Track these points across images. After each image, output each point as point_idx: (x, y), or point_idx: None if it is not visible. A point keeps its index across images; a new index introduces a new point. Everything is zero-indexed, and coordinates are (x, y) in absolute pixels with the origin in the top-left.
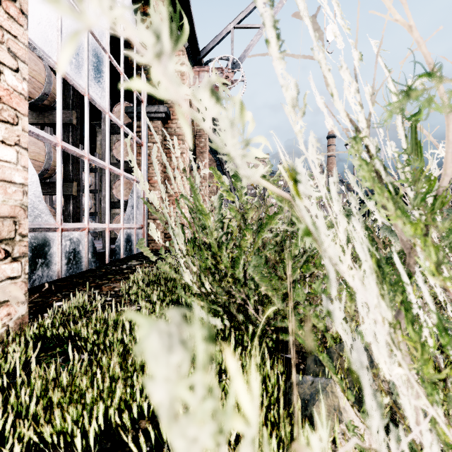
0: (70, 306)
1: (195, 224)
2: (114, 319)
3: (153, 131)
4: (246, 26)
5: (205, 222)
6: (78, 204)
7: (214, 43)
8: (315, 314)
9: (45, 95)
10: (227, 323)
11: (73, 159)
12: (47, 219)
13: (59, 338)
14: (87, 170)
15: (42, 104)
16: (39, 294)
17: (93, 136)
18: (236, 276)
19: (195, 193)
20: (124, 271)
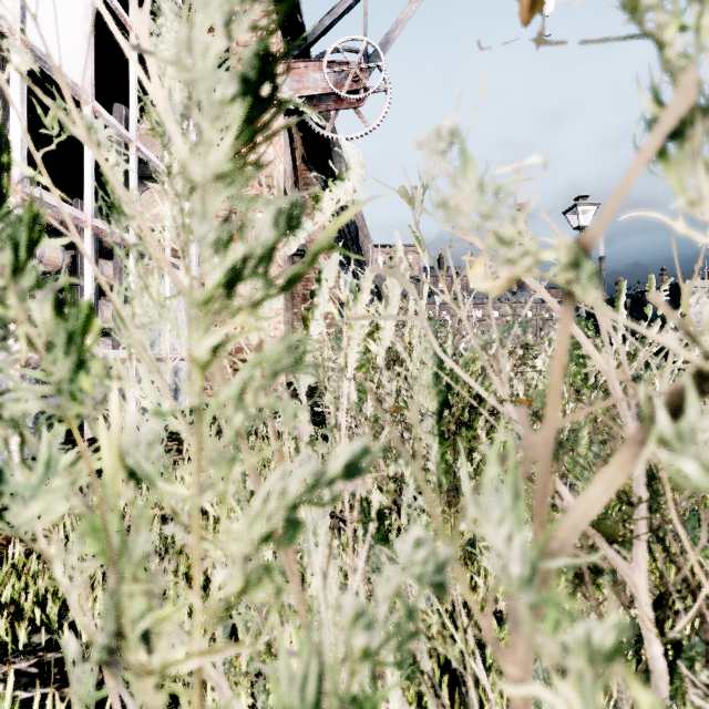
0: None
1: None
2: None
3: None
4: None
5: None
6: None
7: (332, 17)
8: None
9: None
10: None
11: None
12: None
13: None
14: None
15: None
16: None
17: None
18: None
19: None
20: None
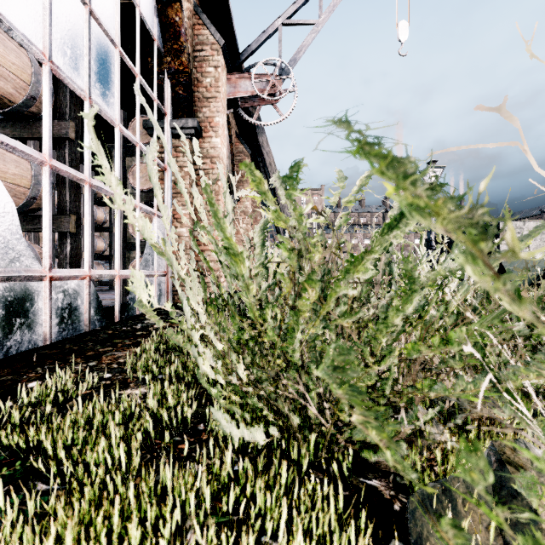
0: (43, 392)
1: (224, 271)
2: (100, 418)
3: (153, 119)
4: (298, 22)
5: (236, 269)
6: (78, 244)
7: (257, 43)
8: (533, 540)
9: (32, 99)
10: (273, 431)
11: (71, 185)
12: (29, 263)
13: (13, 448)
14: (89, 199)
15: (28, 112)
16: (12, 368)
17: (109, 162)
18: (288, 356)
19: (217, 215)
20: (137, 333)
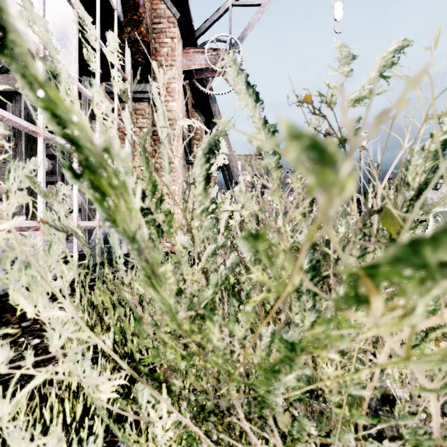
0: None
1: (146, 222)
2: None
3: None
4: (246, 3)
5: (111, 216)
6: (36, 196)
7: (210, 22)
8: None
9: None
10: None
11: (28, 139)
12: None
13: None
14: (43, 152)
15: None
16: None
17: None
18: (255, 394)
19: None
20: (89, 284)
